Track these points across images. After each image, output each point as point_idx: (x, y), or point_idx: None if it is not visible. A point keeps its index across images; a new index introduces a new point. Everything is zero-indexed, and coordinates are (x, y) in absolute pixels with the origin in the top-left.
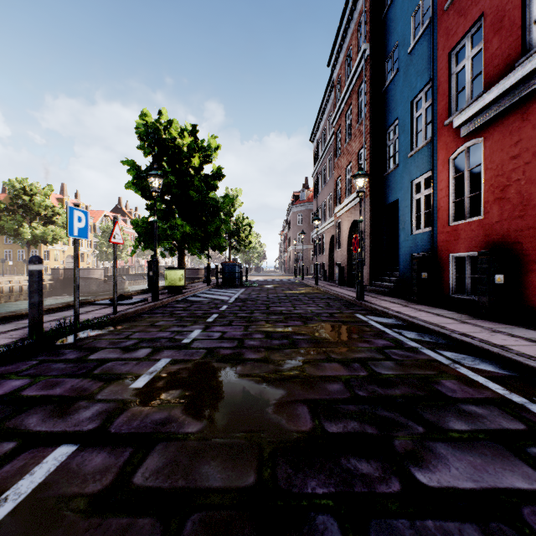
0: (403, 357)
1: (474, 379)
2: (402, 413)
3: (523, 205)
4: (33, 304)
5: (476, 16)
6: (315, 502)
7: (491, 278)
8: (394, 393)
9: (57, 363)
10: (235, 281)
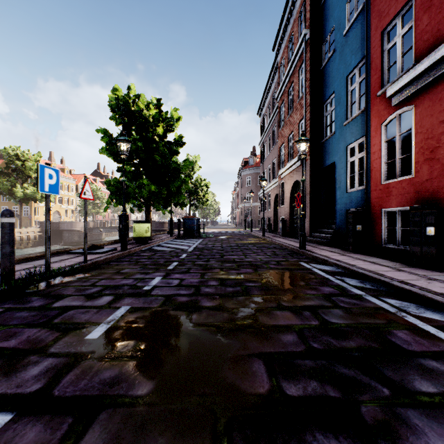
0: (350, 304)
1: (425, 329)
2: (362, 370)
3: None
4: (5, 254)
5: None
6: None
7: (422, 230)
8: (349, 345)
9: (21, 312)
10: (194, 233)
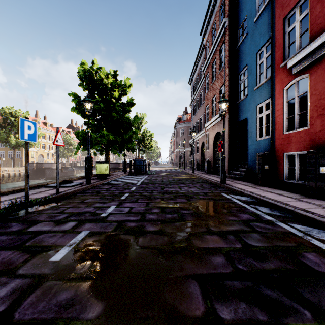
0: (265, 229)
1: None
2: (283, 291)
3: None
4: None
5: None
6: None
7: (317, 169)
8: (268, 266)
9: (1, 235)
10: (142, 171)
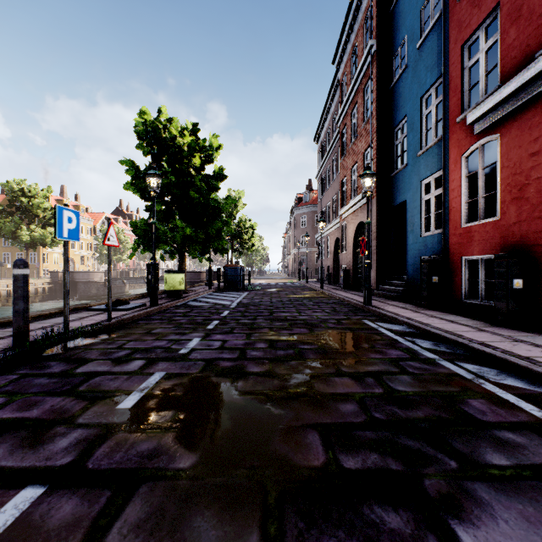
0: (420, 370)
1: (504, 398)
2: (428, 442)
3: None
4: (18, 311)
5: (492, 6)
6: None
7: (509, 283)
8: (415, 415)
9: (39, 378)
10: (238, 285)
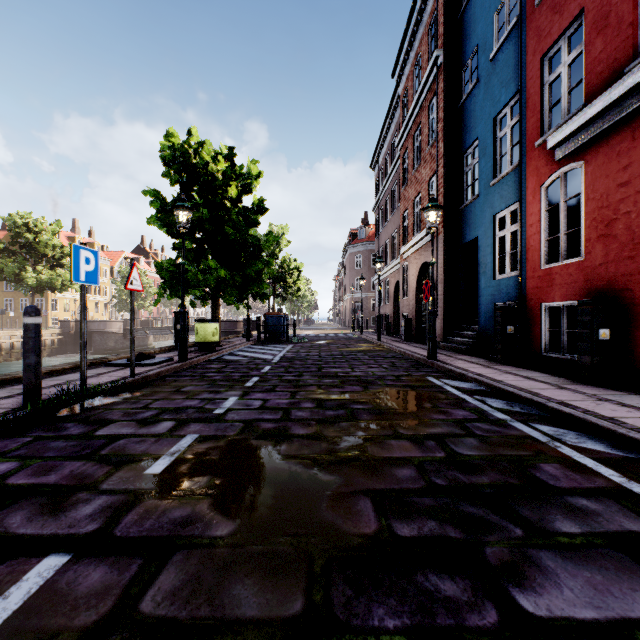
0: (489, 432)
1: (581, 462)
2: (493, 509)
3: (633, 243)
4: (29, 366)
5: (575, 12)
6: (384, 639)
7: (594, 333)
8: (480, 481)
9: (55, 441)
10: (281, 336)
